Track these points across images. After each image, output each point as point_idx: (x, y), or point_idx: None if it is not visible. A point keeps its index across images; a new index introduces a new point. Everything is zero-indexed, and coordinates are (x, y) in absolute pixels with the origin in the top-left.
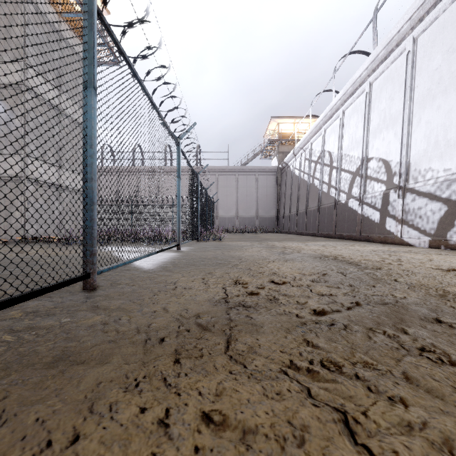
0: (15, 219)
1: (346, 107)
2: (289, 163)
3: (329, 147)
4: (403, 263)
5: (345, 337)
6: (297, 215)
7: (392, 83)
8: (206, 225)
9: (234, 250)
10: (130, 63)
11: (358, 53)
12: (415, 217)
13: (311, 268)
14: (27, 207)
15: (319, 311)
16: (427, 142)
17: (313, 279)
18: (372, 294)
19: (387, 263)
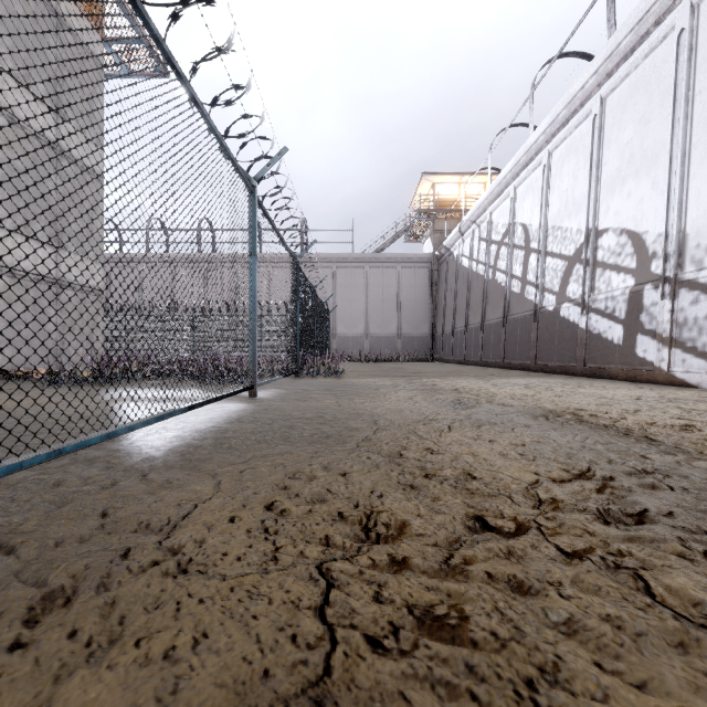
0: None
1: (555, 146)
2: (452, 248)
3: (523, 216)
4: None
5: None
6: (466, 332)
7: (646, 92)
8: (314, 349)
9: (362, 397)
10: None
11: (573, 55)
12: (698, 334)
13: (552, 452)
14: None
15: None
16: None
17: (601, 509)
18: None
19: None
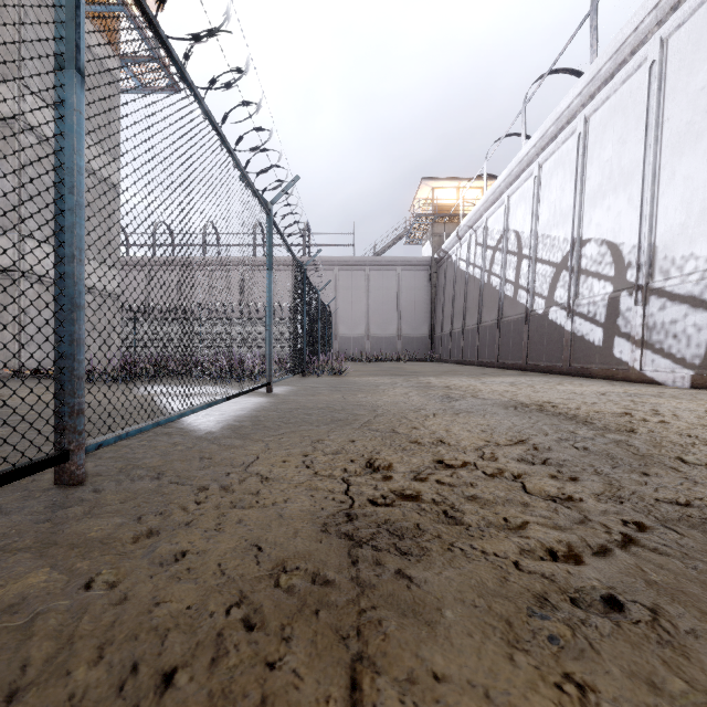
0: (3, 339)
1: (545, 159)
2: (450, 251)
3: (516, 223)
4: (669, 420)
5: (676, 663)
6: (463, 333)
7: (623, 115)
8: (318, 349)
9: (364, 392)
10: (168, 47)
11: (563, 72)
12: (665, 337)
13: (507, 429)
14: (24, 320)
15: (565, 553)
16: (687, 210)
17: (520, 457)
18: (657, 497)
19: (639, 420)
